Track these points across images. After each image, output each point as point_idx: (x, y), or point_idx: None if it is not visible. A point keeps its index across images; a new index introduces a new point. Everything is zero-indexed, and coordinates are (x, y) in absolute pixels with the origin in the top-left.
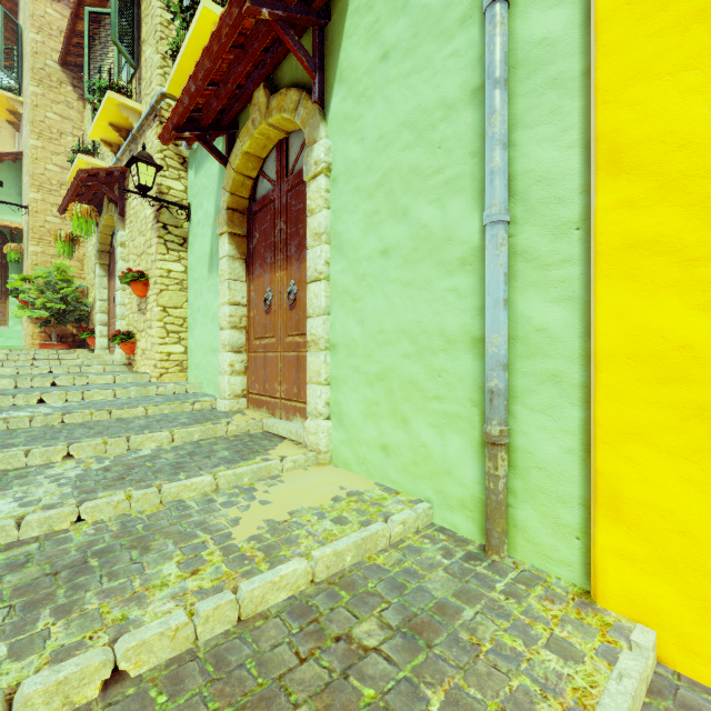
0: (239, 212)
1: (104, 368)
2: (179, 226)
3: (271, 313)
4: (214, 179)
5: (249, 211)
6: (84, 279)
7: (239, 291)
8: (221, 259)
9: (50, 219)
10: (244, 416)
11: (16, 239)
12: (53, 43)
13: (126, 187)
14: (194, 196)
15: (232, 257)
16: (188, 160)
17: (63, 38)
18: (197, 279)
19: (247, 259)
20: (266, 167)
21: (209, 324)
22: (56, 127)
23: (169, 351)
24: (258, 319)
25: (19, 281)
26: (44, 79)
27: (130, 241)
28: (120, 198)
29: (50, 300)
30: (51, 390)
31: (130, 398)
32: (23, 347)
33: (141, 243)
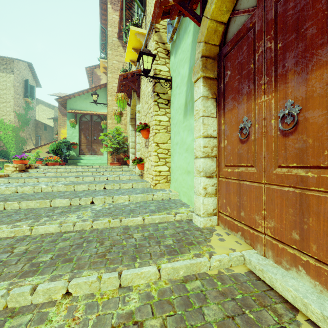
0: (211, 58)
1: (130, 177)
2: (165, 93)
3: (249, 142)
4: (188, 48)
5: (219, 56)
6: (127, 133)
7: (210, 125)
8: (196, 101)
9: (114, 108)
10: (221, 241)
11: (105, 119)
12: (115, 30)
13: (140, 81)
14: (174, 70)
15: (205, 97)
16: (170, 51)
17: (118, 24)
18: (175, 123)
19: (217, 97)
20: (239, 3)
21: (184, 153)
22: (116, 66)
23: (160, 170)
24: (230, 148)
25: (102, 136)
26: (112, 47)
27: (141, 109)
28: (137, 88)
29: (113, 143)
30: (99, 194)
31: (137, 202)
32: (107, 163)
33: (146, 108)
